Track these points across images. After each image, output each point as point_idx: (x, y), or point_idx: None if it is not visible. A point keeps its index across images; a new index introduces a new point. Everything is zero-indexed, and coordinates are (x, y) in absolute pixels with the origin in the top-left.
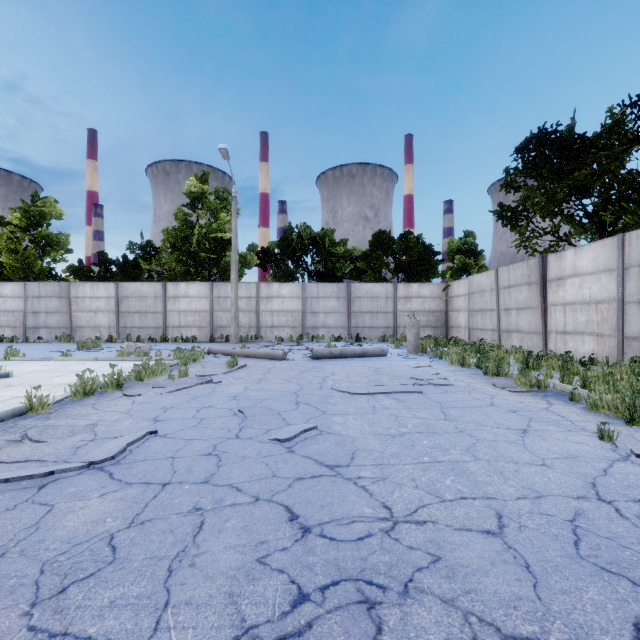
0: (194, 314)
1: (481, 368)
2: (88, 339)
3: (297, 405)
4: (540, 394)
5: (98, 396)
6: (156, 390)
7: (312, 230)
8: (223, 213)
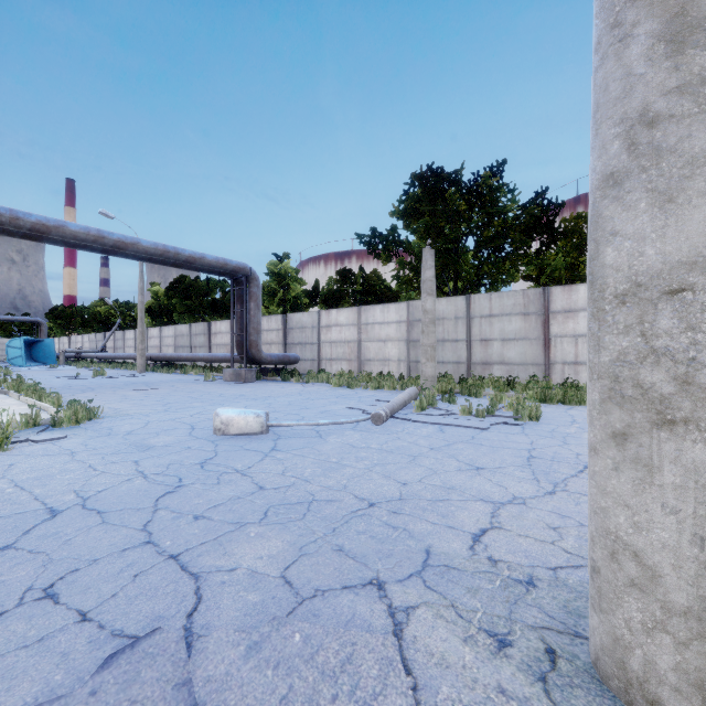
0: None
1: None
2: None
3: None
4: None
5: None
6: None
7: None
8: None
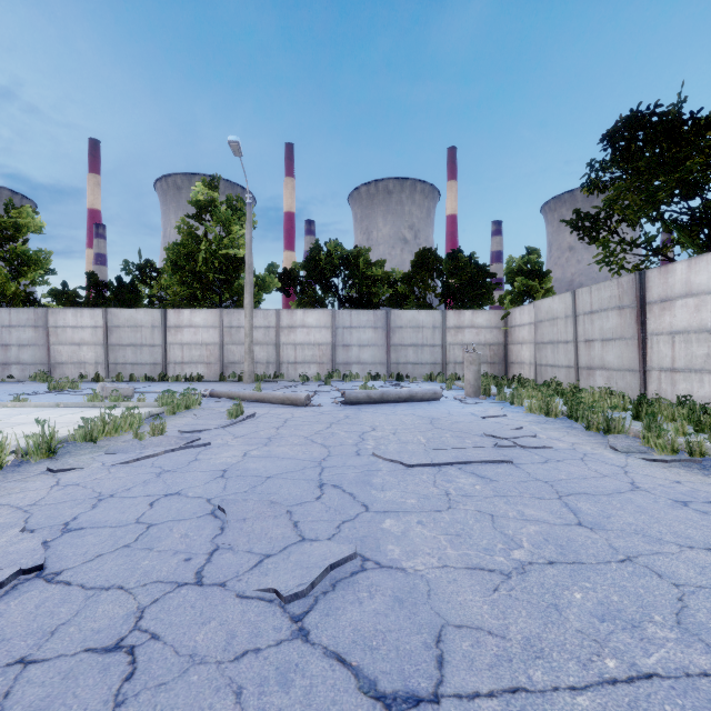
0: (200, 347)
1: (575, 419)
2: (70, 378)
3: (321, 490)
4: (694, 465)
5: (8, 471)
6: (107, 458)
7: (344, 248)
8: (236, 226)
